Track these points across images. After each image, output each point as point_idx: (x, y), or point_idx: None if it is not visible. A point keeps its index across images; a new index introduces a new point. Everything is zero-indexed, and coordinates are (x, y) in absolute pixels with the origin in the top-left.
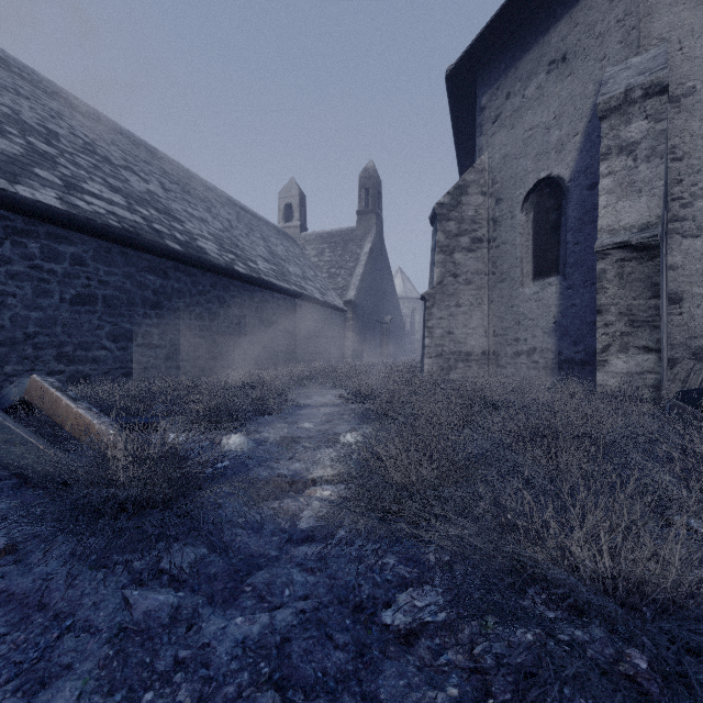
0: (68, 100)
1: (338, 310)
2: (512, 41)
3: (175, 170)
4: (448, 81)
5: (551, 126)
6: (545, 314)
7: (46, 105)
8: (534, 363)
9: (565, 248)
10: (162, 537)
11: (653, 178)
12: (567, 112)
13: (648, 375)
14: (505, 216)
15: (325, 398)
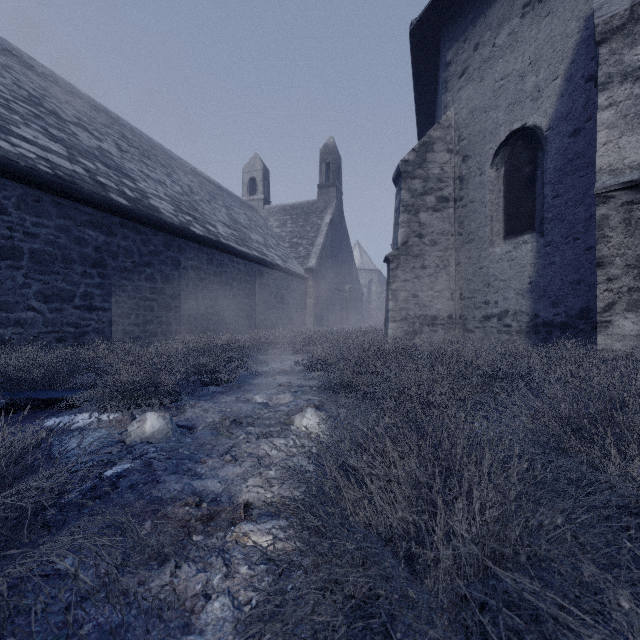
0: (22, 59)
1: (300, 277)
2: None
3: (137, 137)
4: (412, 37)
5: (526, 73)
6: (519, 274)
7: None
8: (506, 326)
9: (541, 203)
10: None
11: None
12: (545, 55)
13: None
14: (473, 174)
15: (284, 364)
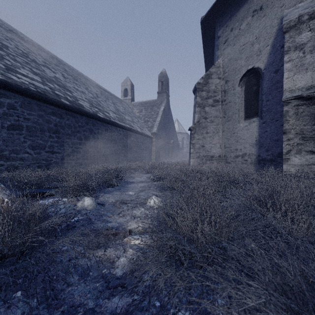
0: (17, 34)
1: (149, 137)
2: (234, 2)
3: (71, 70)
4: (202, 24)
5: (254, 43)
6: (251, 136)
7: (4, 34)
8: (245, 160)
9: (261, 103)
10: (7, 286)
11: (314, 62)
12: (262, 35)
13: (313, 165)
14: (230, 89)
15: (141, 178)
